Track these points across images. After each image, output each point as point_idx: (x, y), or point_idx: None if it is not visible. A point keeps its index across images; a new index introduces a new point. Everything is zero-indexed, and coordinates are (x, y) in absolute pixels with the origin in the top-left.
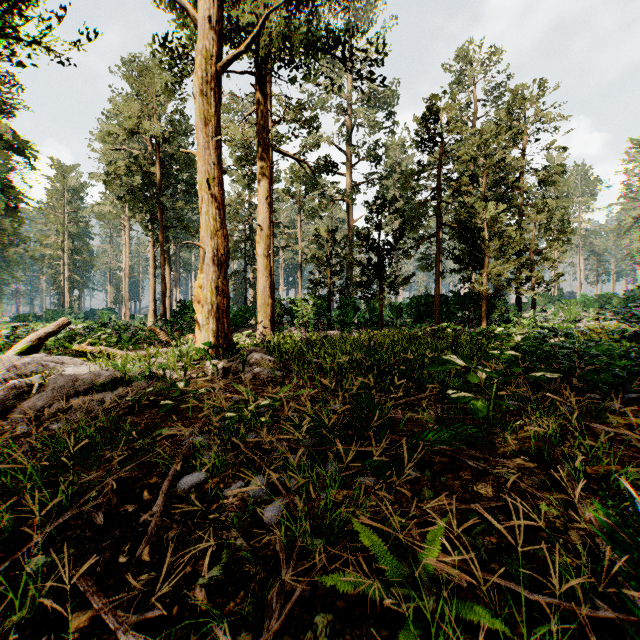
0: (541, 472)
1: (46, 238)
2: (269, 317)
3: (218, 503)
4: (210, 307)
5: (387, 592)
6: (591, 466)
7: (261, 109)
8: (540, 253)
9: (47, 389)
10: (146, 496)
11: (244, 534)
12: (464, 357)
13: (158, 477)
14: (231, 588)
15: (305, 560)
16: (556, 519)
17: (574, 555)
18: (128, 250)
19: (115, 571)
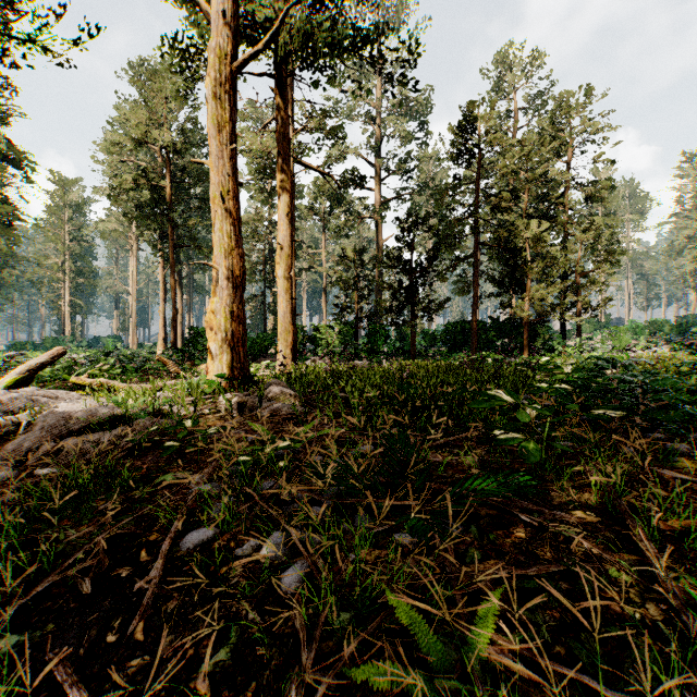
0: (606, 528)
1: (45, 259)
2: (290, 346)
3: (228, 566)
4: (224, 335)
5: (431, 684)
6: (664, 521)
7: (281, 115)
8: (587, 276)
9: (36, 428)
10: (143, 557)
11: (258, 605)
12: (511, 392)
13: (159, 533)
14: (240, 677)
15: (330, 640)
16: (629, 588)
17: (655, 634)
18: (136, 272)
19: (101, 653)
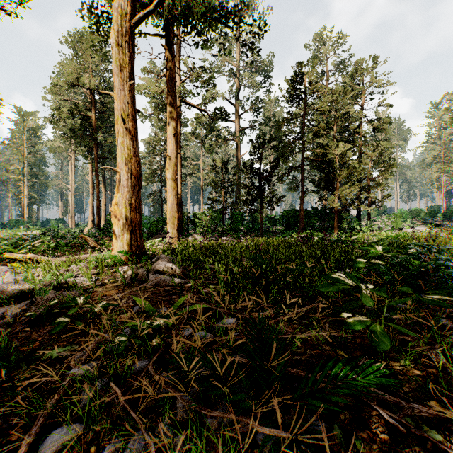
0: None
1: (10, 165)
2: (176, 227)
3: None
4: (124, 221)
5: None
6: None
7: (170, 65)
8: (374, 180)
9: None
10: None
11: None
12: (351, 275)
13: (23, 429)
14: None
15: None
16: None
17: None
18: (74, 175)
19: None
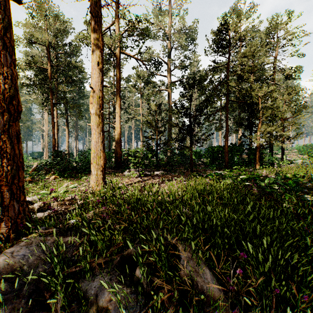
0: None
1: None
2: (101, 168)
3: None
4: None
5: None
6: None
7: None
8: (287, 120)
9: None
10: None
11: None
12: None
13: None
14: None
15: None
16: None
17: None
18: (47, 120)
19: None
